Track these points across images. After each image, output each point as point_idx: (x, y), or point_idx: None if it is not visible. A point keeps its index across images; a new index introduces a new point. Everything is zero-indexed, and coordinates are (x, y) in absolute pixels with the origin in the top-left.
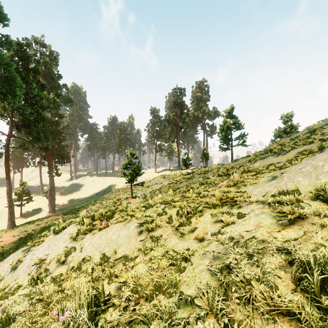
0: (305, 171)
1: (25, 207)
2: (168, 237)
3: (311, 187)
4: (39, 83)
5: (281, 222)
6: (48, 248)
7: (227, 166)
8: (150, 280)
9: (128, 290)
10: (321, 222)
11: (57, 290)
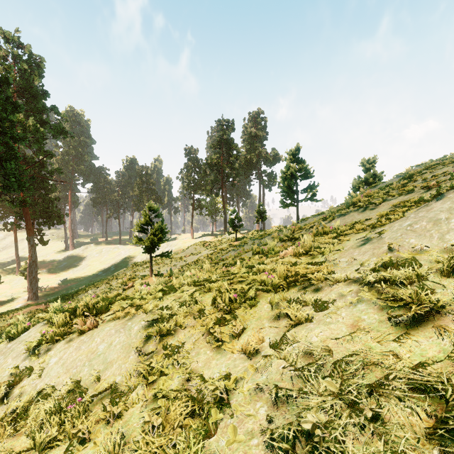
0: (420, 229)
1: None
2: (194, 346)
3: (436, 253)
4: (9, 101)
5: (397, 319)
6: None
7: (292, 227)
8: None
9: None
10: None
11: None
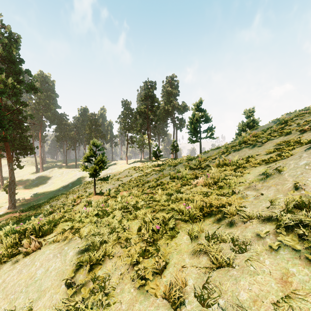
0: None
1: None
2: (119, 282)
3: None
4: None
5: None
6: None
7: (199, 159)
8: None
9: None
10: None
11: None
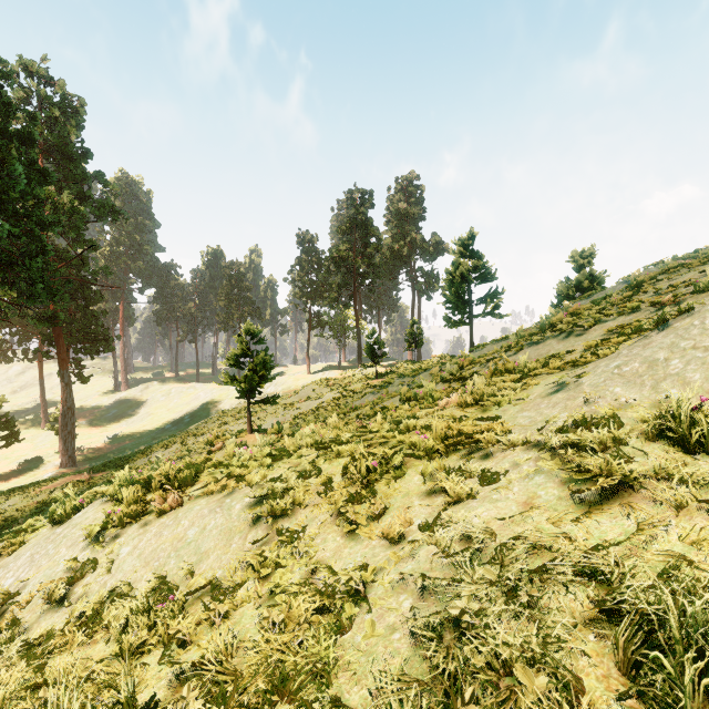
0: (630, 373)
1: (2, 456)
2: (320, 531)
3: (644, 409)
4: (34, 167)
5: (581, 495)
6: (31, 562)
7: (460, 361)
8: (262, 657)
9: (199, 694)
10: (675, 497)
11: (23, 686)
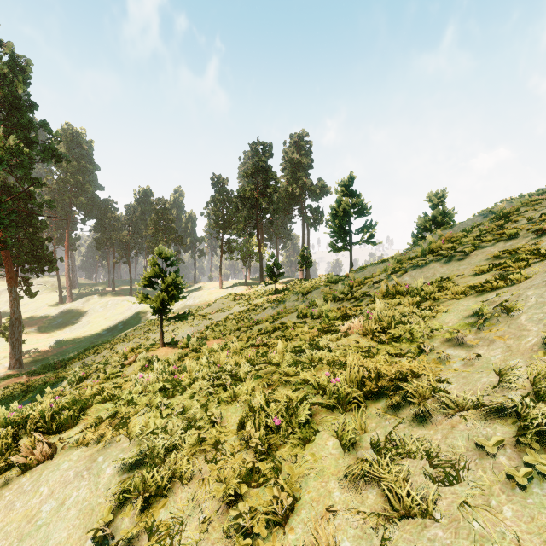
0: None
1: None
2: (200, 538)
3: None
4: None
5: None
6: None
7: (350, 281)
8: None
9: None
10: None
11: None
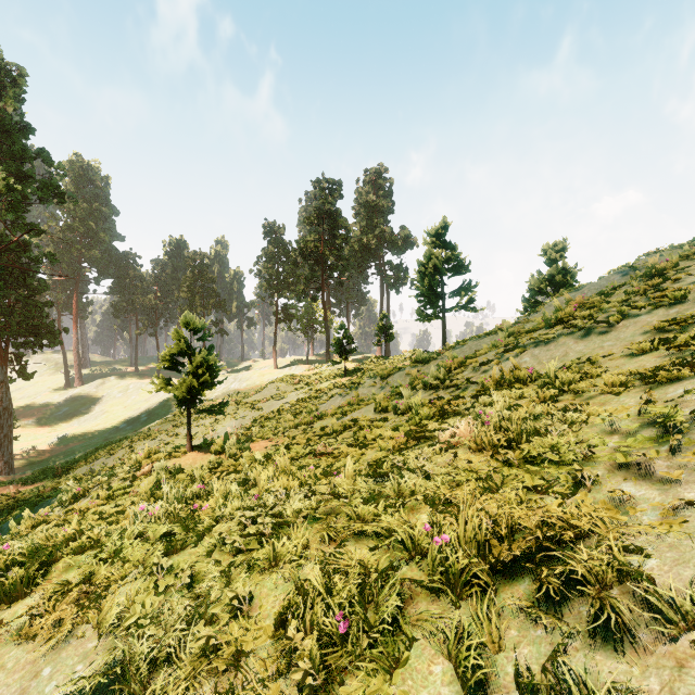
0: None
1: None
2: None
3: None
4: None
5: None
6: None
7: (446, 362)
8: None
9: None
10: None
11: None
